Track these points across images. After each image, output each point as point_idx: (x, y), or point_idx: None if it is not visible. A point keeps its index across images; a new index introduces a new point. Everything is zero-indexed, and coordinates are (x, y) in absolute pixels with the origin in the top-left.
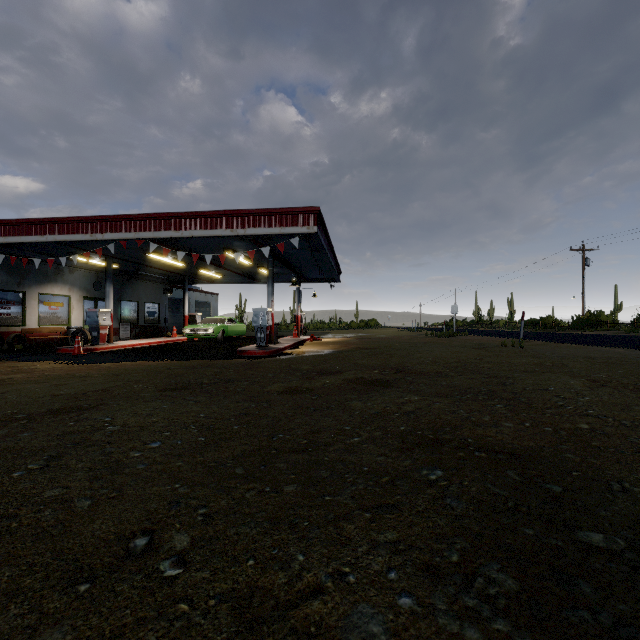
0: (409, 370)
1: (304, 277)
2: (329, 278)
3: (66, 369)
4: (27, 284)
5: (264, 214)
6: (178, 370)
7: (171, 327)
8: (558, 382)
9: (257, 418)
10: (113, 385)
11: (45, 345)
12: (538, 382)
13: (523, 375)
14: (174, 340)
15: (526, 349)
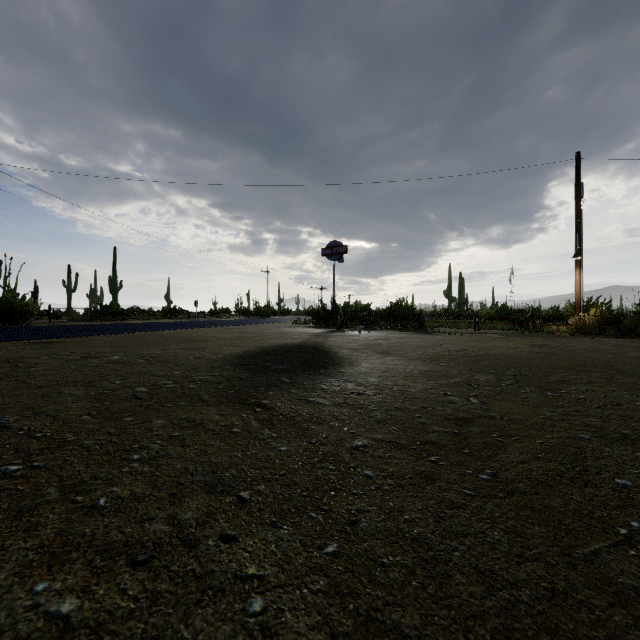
0: None
1: None
2: None
3: None
4: None
5: None
6: None
7: None
8: None
9: None
10: None
11: None
12: None
13: None
14: None
15: None
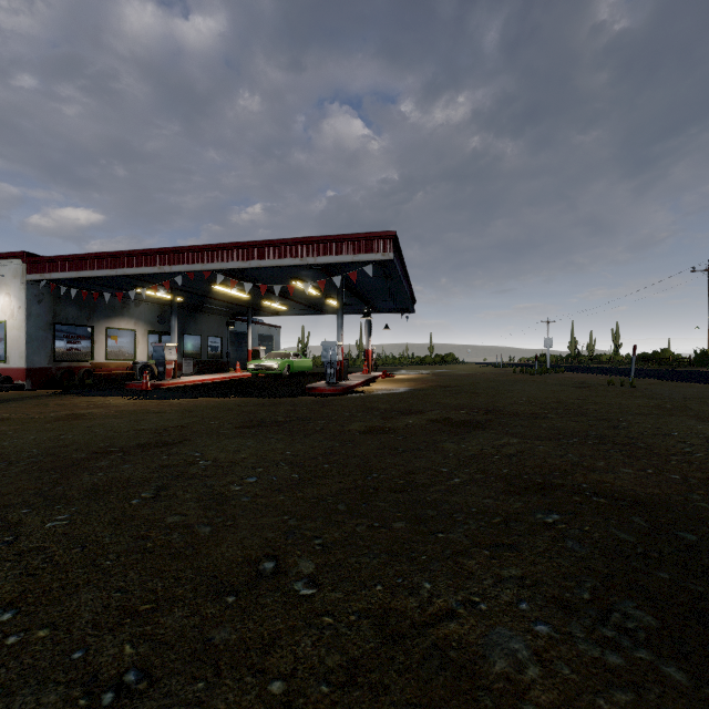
0: (501, 411)
1: (375, 307)
2: (402, 308)
3: (138, 405)
4: (96, 318)
5: (335, 241)
6: (249, 407)
7: (233, 362)
8: (682, 426)
9: (345, 457)
10: (190, 421)
11: (112, 380)
12: (658, 426)
13: (638, 418)
14: (238, 376)
15: (639, 389)
